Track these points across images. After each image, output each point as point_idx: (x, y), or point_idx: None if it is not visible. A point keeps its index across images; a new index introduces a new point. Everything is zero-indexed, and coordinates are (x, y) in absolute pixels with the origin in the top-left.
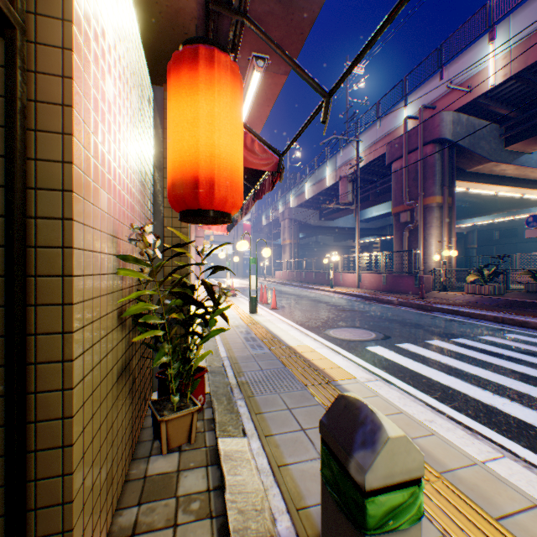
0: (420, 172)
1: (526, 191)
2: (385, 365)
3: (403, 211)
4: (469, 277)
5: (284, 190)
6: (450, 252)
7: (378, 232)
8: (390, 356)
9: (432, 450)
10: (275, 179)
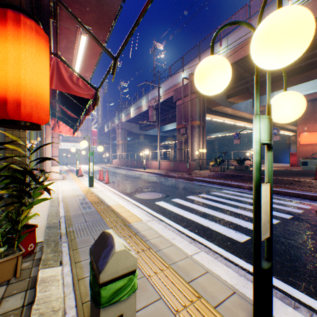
0: (190, 107)
1: (236, 121)
2: (162, 211)
3: (182, 127)
4: (211, 163)
5: (119, 110)
6: (203, 150)
7: (172, 138)
8: (166, 206)
9: (170, 253)
10: (95, 104)
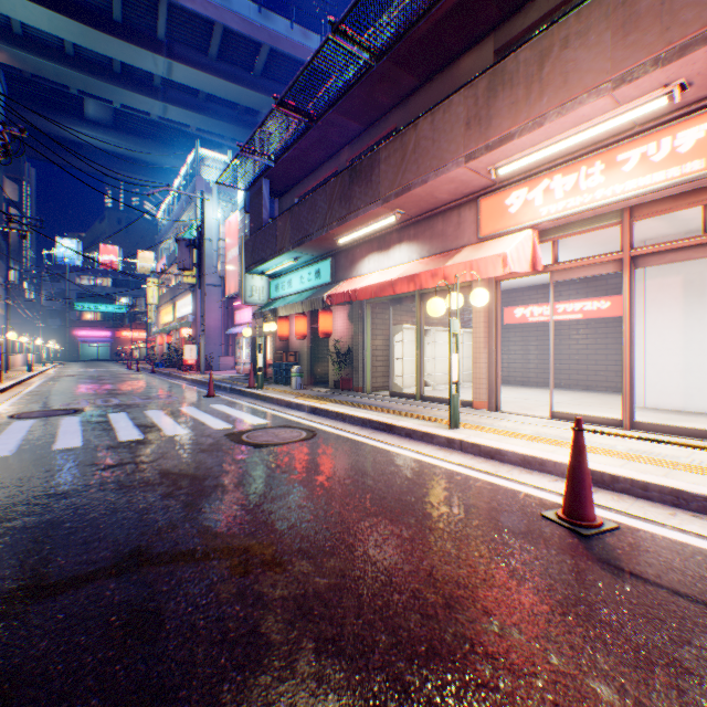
0: None
1: None
2: (265, 414)
3: None
4: None
5: None
6: None
7: None
8: (254, 418)
9: (277, 393)
10: (330, 303)
